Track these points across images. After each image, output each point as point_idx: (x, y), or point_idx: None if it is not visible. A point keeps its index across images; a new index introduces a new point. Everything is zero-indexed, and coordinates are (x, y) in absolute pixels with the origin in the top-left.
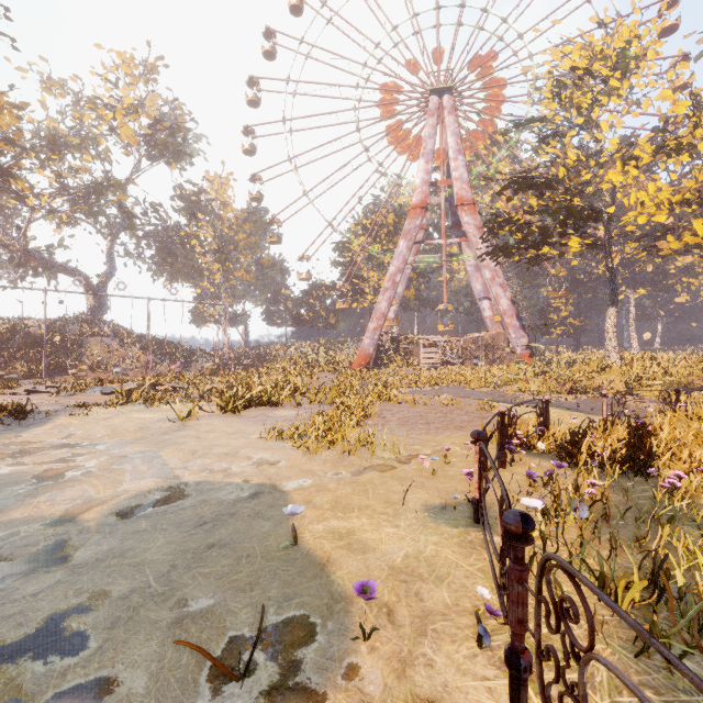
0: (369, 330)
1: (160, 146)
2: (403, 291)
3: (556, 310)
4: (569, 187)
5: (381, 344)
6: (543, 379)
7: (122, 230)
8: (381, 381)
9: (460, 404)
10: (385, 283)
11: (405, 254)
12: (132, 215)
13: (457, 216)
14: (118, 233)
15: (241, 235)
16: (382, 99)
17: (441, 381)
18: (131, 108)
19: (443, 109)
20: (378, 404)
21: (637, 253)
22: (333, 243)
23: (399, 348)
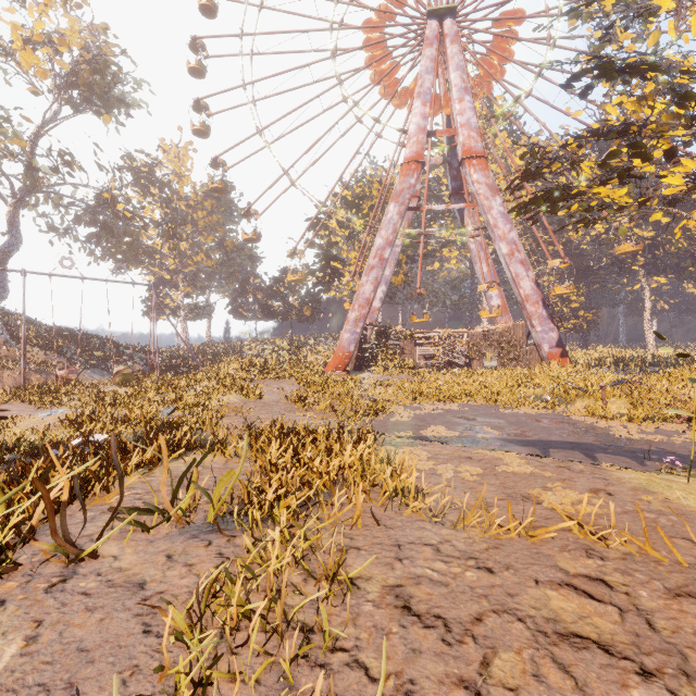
0: (349, 321)
1: (83, 87)
2: (391, 274)
3: (565, 301)
4: (688, 70)
5: (364, 340)
6: (622, 394)
7: (29, 191)
8: (367, 397)
9: (624, 521)
10: (369, 260)
11: (396, 222)
12: (33, 167)
13: (459, 181)
14: (23, 195)
15: (200, 213)
16: (366, 28)
17: (454, 394)
18: (49, 41)
19: (444, 37)
20: (369, 527)
21: (659, 235)
22: (307, 219)
23: (387, 345)
